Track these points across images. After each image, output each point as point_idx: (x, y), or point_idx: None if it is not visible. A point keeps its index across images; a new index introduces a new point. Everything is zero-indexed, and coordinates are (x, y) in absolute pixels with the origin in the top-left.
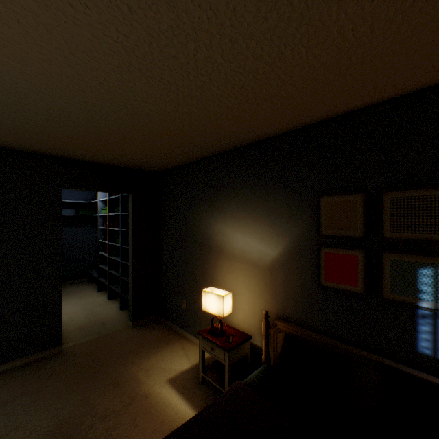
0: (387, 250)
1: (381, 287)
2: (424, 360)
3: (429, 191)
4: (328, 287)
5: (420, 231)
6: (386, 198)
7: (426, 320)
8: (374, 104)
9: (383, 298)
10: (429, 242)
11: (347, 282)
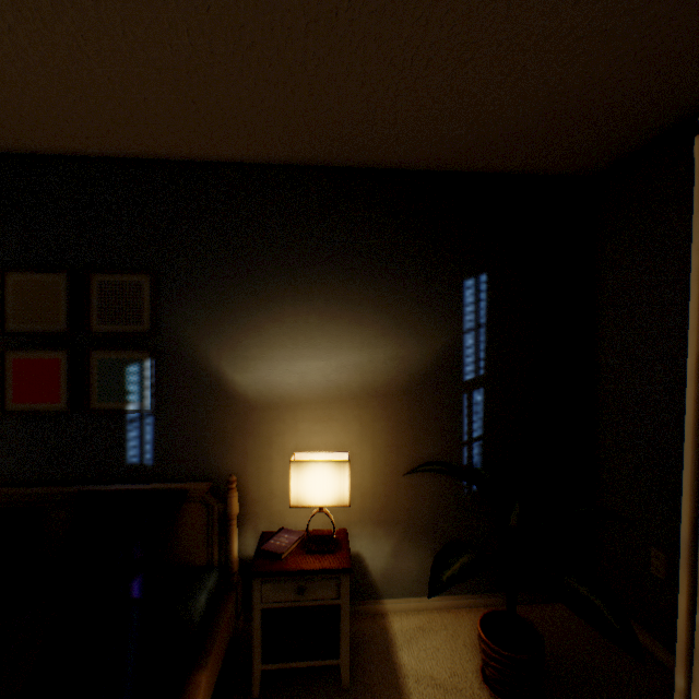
0: (95, 348)
1: (88, 396)
2: (134, 471)
3: (137, 277)
4: (18, 411)
5: (129, 323)
6: (95, 282)
7: (135, 425)
8: (82, 156)
9: (92, 409)
10: (136, 335)
11: (48, 399)
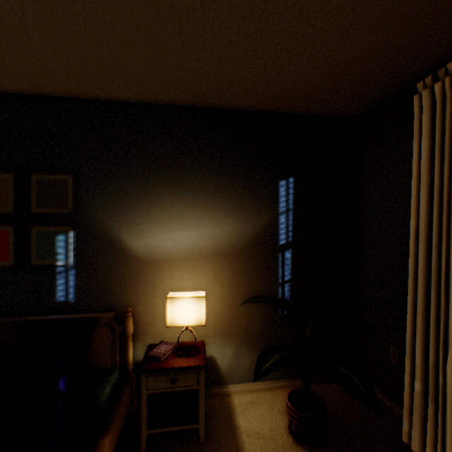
0: (34, 224)
1: (29, 256)
2: (61, 306)
3: (64, 176)
4: None
5: (58, 207)
6: (34, 179)
7: (62, 275)
8: (25, 94)
9: (32, 265)
10: (63, 215)
11: (0, 258)
